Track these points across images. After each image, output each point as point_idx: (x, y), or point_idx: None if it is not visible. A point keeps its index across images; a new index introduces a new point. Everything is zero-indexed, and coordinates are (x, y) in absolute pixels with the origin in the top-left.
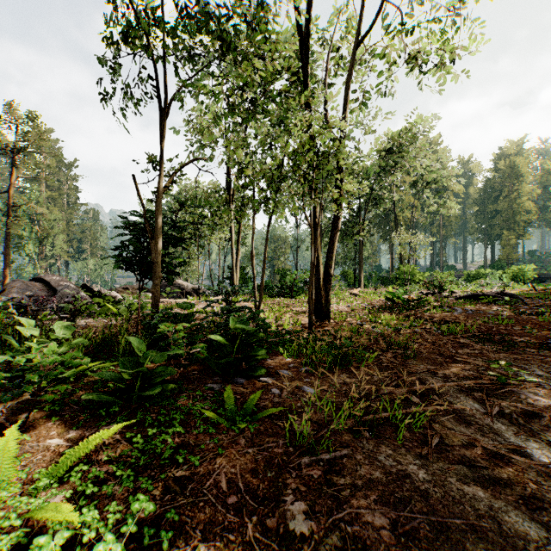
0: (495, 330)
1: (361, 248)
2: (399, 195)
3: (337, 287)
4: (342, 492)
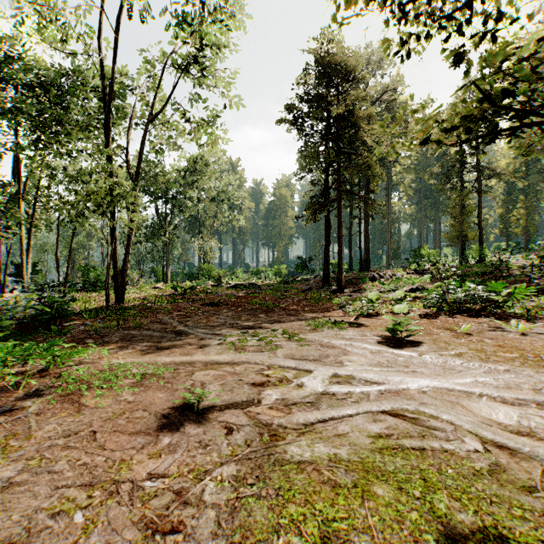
0: (222, 301)
1: (168, 248)
2: (205, 205)
3: (141, 282)
4: (107, 338)
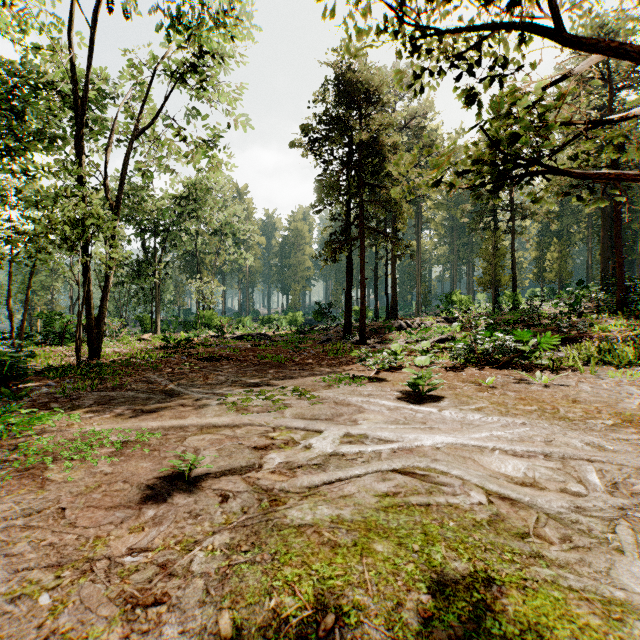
0: (224, 355)
1: (157, 291)
2: (204, 239)
3: (123, 333)
4: (78, 401)
